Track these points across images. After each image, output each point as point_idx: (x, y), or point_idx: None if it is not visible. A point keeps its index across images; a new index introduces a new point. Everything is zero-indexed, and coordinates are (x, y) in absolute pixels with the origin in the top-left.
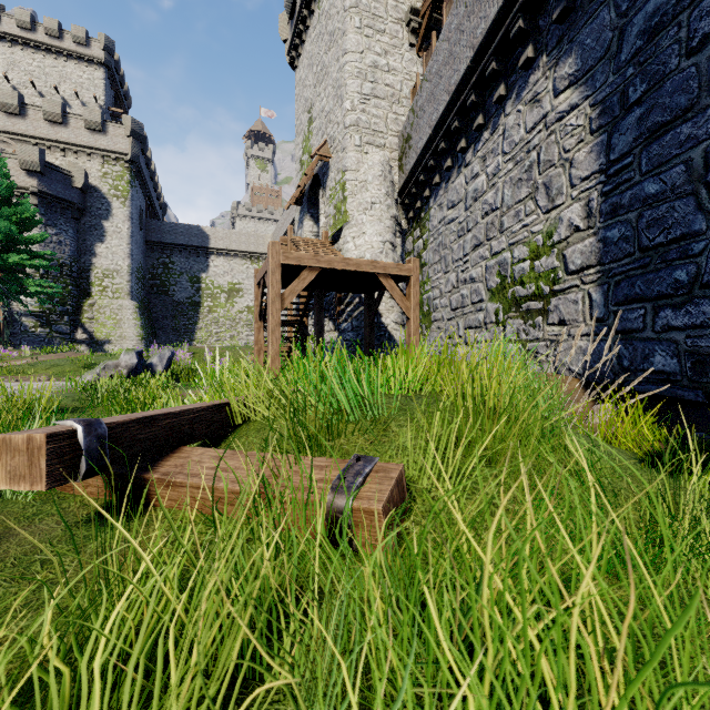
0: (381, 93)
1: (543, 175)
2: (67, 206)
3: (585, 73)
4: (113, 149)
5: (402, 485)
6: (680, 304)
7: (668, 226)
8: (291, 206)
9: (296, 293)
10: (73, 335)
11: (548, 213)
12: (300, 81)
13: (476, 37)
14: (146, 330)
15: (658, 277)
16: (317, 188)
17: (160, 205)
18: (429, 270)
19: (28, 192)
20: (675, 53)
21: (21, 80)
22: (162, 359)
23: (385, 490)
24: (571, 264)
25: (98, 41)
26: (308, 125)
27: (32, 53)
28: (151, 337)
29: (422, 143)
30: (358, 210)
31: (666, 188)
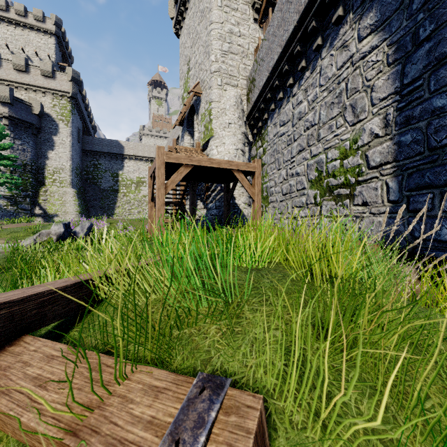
0: (235, 50)
1: (350, 99)
2: (28, 126)
3: (383, 22)
4: (60, 89)
5: (261, 429)
6: None
7: None
8: (177, 128)
9: (176, 182)
10: (33, 211)
11: (354, 125)
12: (182, 44)
13: (301, 5)
14: (82, 207)
15: (444, 170)
16: (193, 114)
17: (92, 127)
18: (267, 168)
19: (2, 116)
20: None
21: None
22: (83, 229)
23: None
24: (372, 161)
25: (50, 19)
26: (187, 73)
27: (7, 26)
28: (85, 212)
29: (262, 82)
30: (220, 128)
31: None
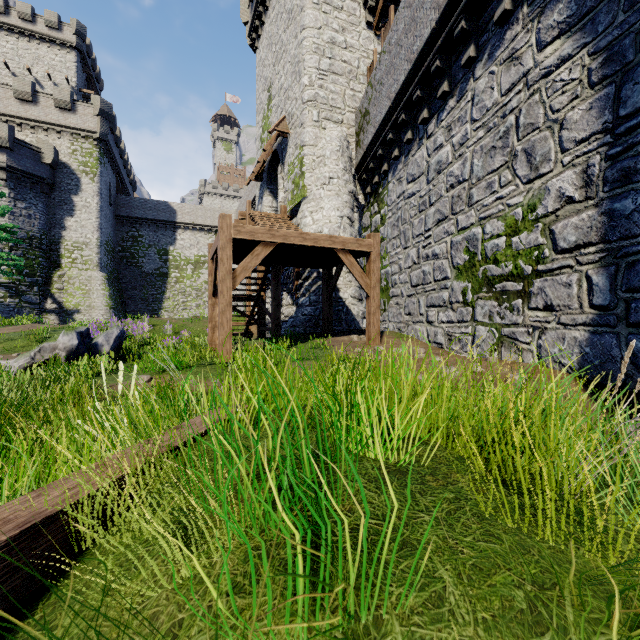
0: (338, 69)
1: (523, 141)
2: (36, 181)
3: (581, 17)
4: (82, 127)
5: None
6: None
7: None
8: (253, 184)
9: (249, 270)
10: (43, 305)
11: (530, 183)
12: (260, 61)
13: None
14: (115, 299)
15: None
16: (276, 164)
17: (130, 182)
18: (388, 245)
19: None
20: None
21: None
22: (109, 338)
23: None
24: (562, 241)
25: (69, 26)
26: (268, 104)
27: (6, 36)
28: (120, 307)
29: (380, 117)
30: (316, 184)
31: None
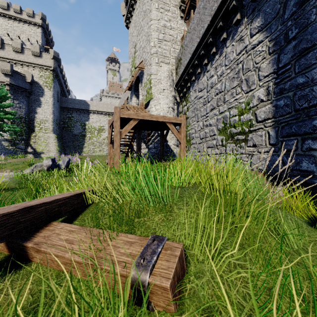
0: (167, 39)
1: (244, 75)
2: (23, 90)
3: (266, 25)
4: (45, 64)
5: (182, 258)
6: (316, 137)
7: (309, 99)
8: (126, 91)
9: (127, 131)
10: (26, 150)
11: (247, 93)
12: (130, 34)
13: (212, 10)
14: (60, 147)
15: (304, 124)
16: (138, 82)
17: (67, 90)
18: (190, 120)
19: (5, 84)
20: (313, 13)
21: (2, 32)
22: (64, 162)
23: (171, 268)
24: (259, 117)
25: (38, 15)
26: (134, 54)
27: (8, 20)
28: (62, 151)
29: (186, 61)
30: (157, 92)
31: (308, 80)
